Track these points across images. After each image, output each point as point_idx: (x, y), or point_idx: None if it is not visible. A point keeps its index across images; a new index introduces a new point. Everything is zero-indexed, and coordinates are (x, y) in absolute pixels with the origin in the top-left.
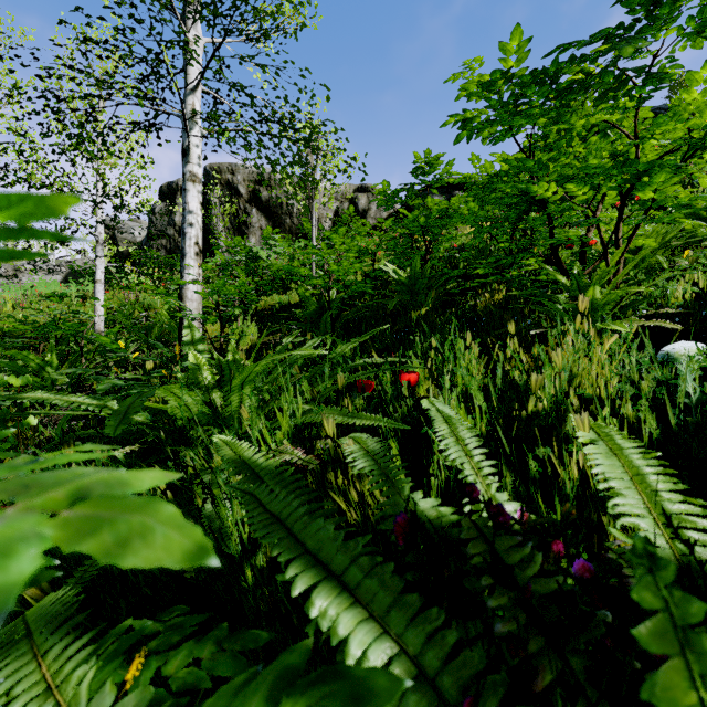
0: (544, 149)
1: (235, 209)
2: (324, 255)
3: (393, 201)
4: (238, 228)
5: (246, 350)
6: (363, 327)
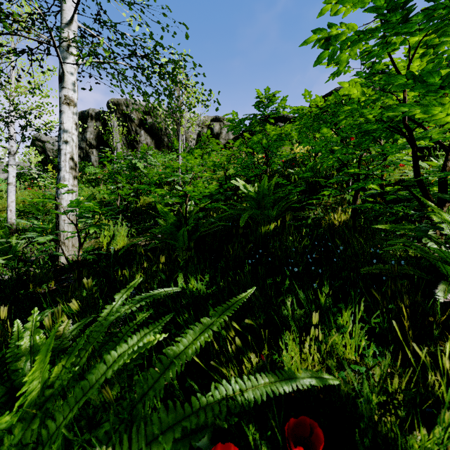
0: (368, 86)
1: (129, 130)
2: (180, 175)
3: (240, 127)
4: (131, 143)
5: (113, 255)
6: (218, 279)
